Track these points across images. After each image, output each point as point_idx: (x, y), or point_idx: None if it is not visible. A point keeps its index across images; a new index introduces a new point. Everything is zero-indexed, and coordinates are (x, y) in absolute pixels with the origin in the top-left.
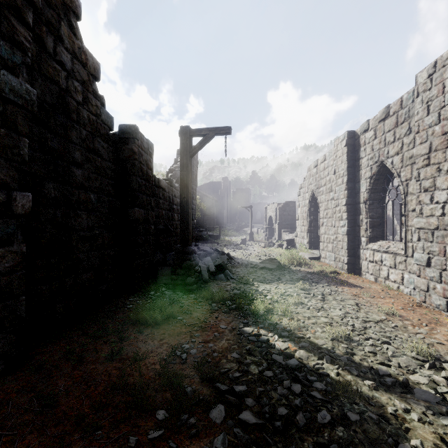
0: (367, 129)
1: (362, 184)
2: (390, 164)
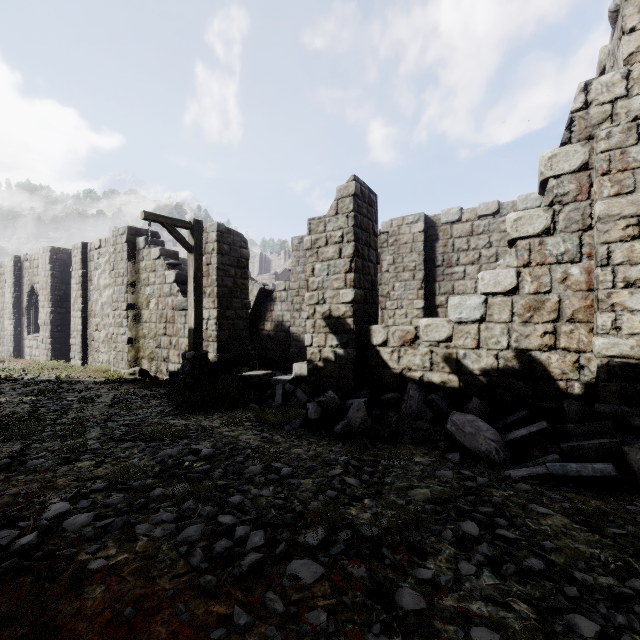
0: (27, 260)
1: (25, 296)
2: (36, 288)
